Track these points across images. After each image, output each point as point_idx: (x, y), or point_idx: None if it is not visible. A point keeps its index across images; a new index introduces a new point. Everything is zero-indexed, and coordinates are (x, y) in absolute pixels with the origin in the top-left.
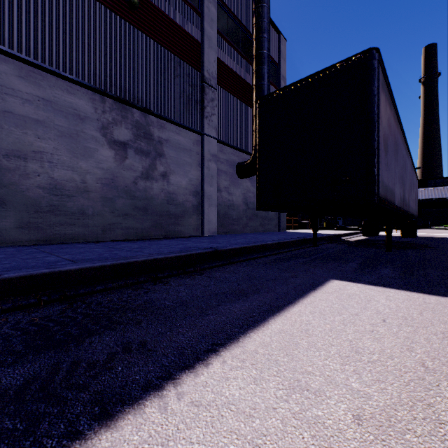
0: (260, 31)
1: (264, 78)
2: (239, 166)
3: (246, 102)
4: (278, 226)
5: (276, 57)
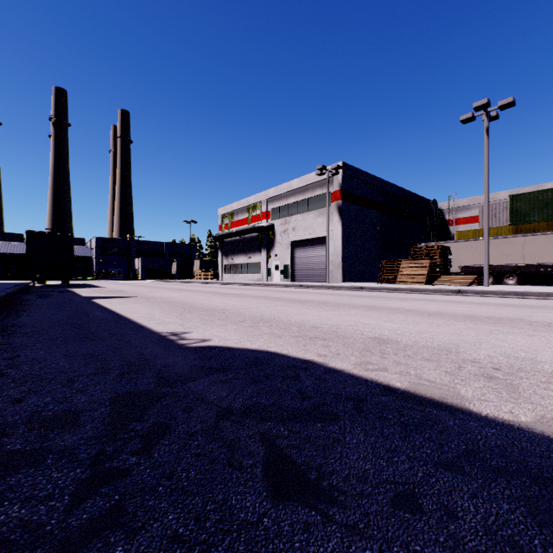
0: None
1: None
2: None
3: None
4: None
5: None
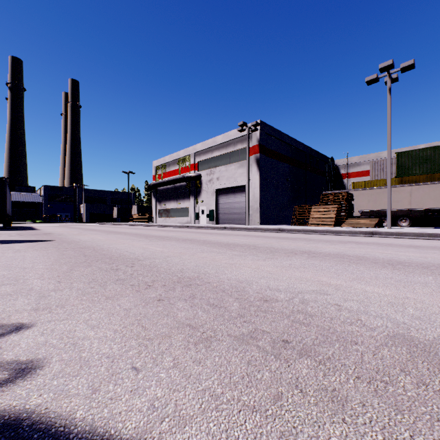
0: None
1: None
2: None
3: None
4: None
5: None
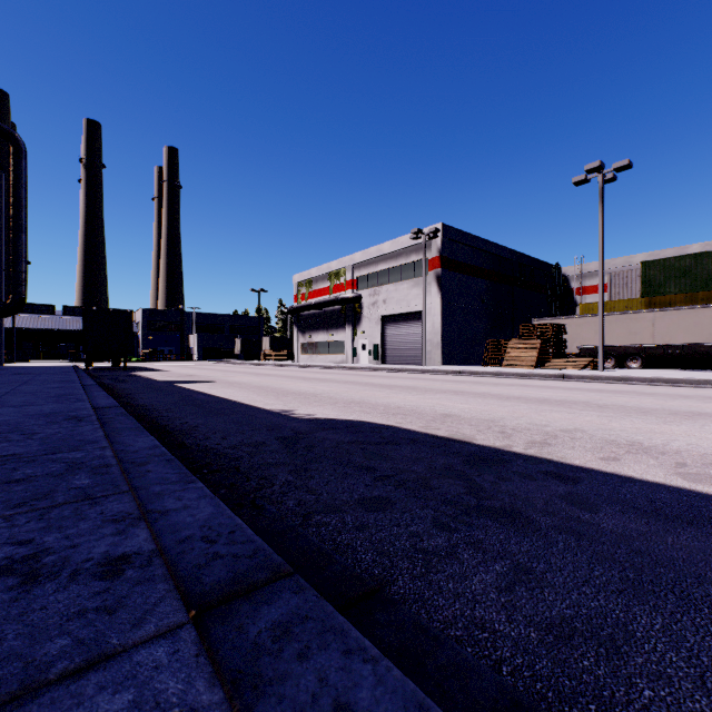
0: (22, 206)
1: (26, 244)
2: None
3: None
4: None
5: None
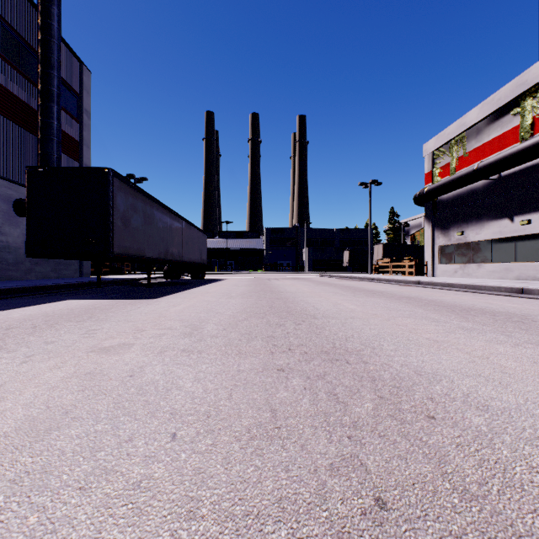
0: (48, 66)
1: (54, 117)
2: (18, 203)
3: (30, 130)
4: (79, 272)
5: (76, 87)
